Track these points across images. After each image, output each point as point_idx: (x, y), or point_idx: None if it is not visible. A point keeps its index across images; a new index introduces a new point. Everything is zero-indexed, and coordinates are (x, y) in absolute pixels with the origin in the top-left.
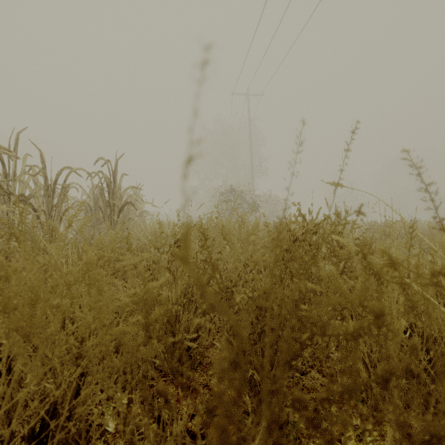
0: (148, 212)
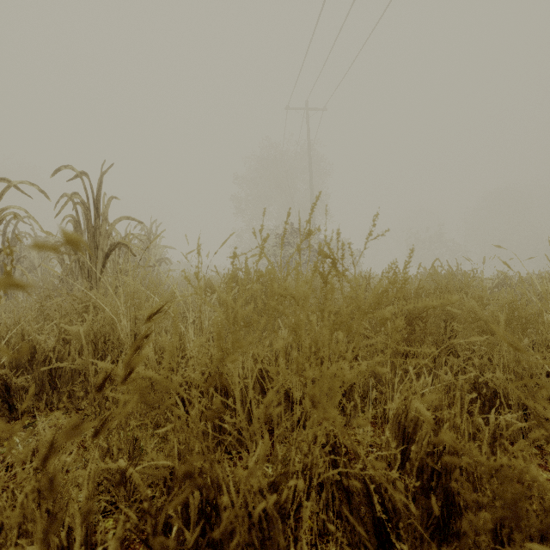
0: (169, 260)
